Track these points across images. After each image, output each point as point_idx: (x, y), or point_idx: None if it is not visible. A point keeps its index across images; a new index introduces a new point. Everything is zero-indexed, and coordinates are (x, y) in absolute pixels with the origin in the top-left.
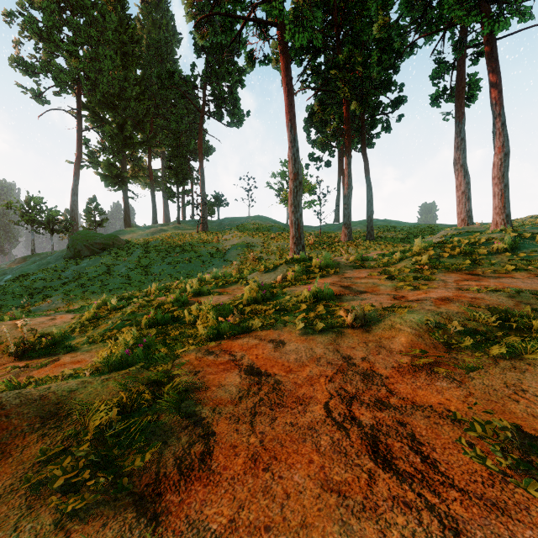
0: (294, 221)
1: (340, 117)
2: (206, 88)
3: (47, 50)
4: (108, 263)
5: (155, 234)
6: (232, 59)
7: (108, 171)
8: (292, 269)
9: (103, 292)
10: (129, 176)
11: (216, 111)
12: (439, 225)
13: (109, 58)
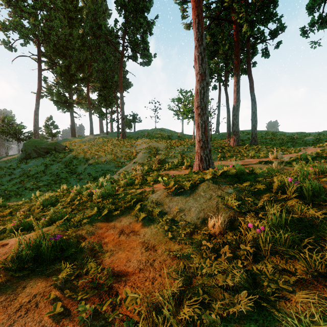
0: (201, 124)
1: (230, 42)
2: (125, 37)
3: (15, 14)
4: (46, 163)
5: (88, 141)
6: (143, 14)
7: (59, 98)
8: (234, 197)
9: (33, 188)
10: (74, 102)
11: (132, 54)
12: (300, 133)
13: (58, 19)
